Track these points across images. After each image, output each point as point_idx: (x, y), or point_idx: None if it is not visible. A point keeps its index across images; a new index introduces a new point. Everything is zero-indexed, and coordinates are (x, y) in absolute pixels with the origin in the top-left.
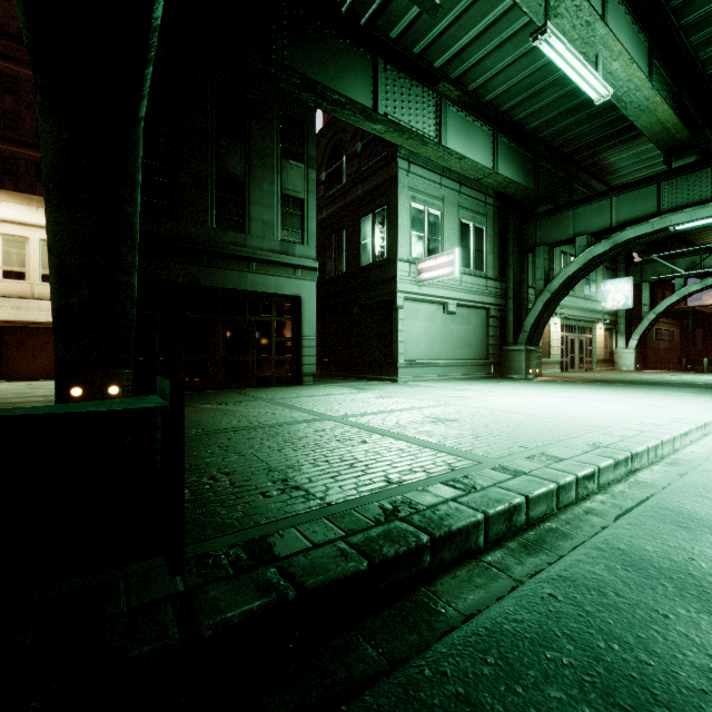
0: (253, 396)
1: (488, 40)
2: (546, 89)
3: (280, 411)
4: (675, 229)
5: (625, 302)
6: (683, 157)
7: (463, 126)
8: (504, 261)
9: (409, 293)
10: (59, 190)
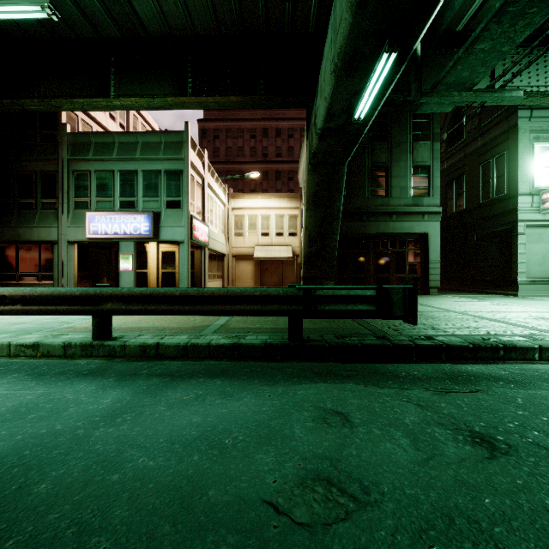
0: None
1: None
2: None
3: (419, 306)
4: None
5: None
6: None
7: None
8: None
9: (531, 220)
10: (312, 202)
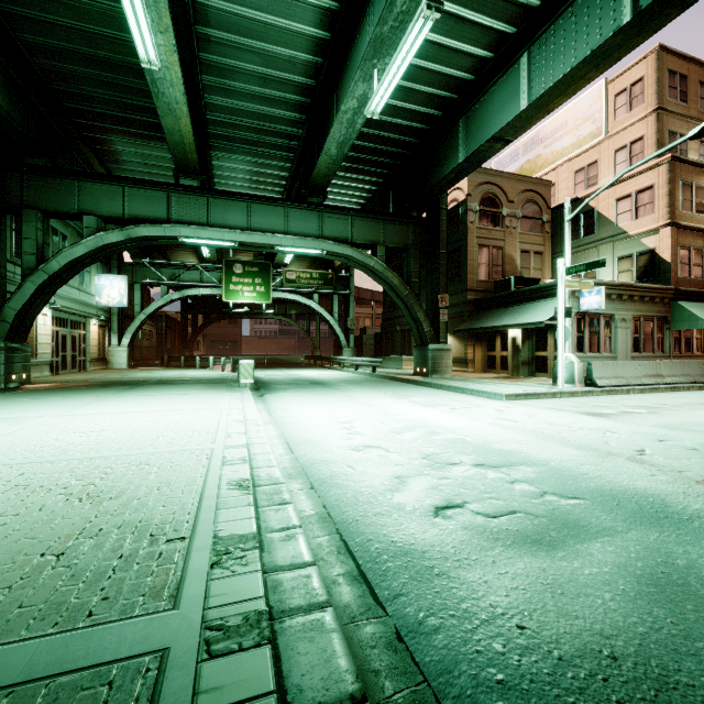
0: None
1: None
2: (56, 1)
3: None
4: (182, 241)
5: (121, 299)
6: (189, 178)
7: None
8: None
9: None
10: None
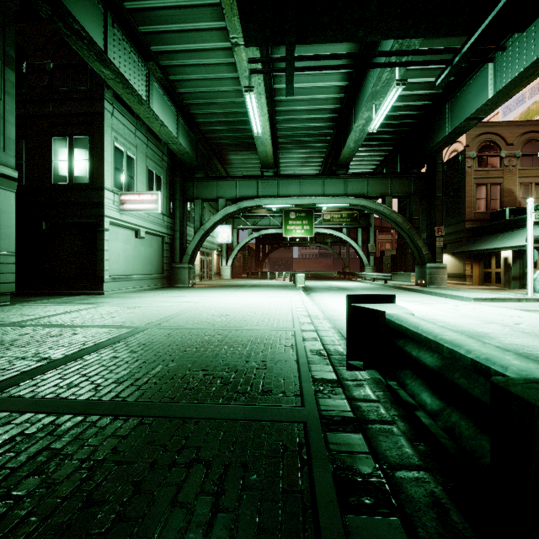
0: None
1: (193, 57)
2: (214, 104)
3: (74, 330)
4: (264, 206)
5: (228, 239)
6: (268, 171)
7: (161, 100)
8: (172, 204)
9: (114, 218)
10: None
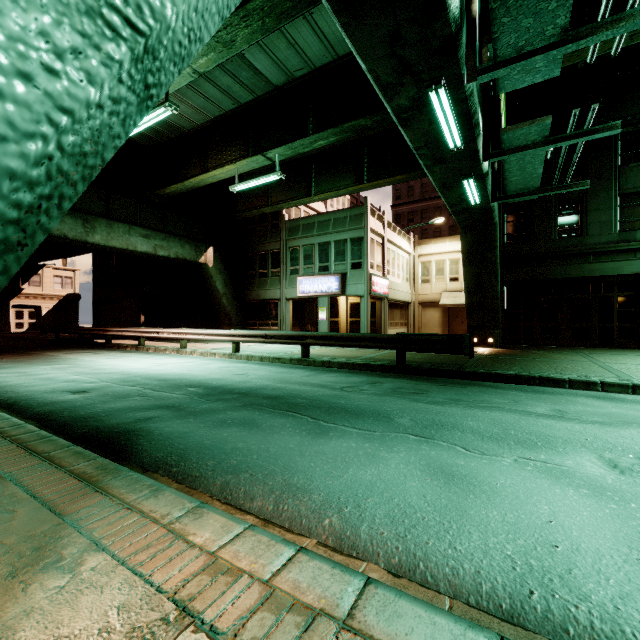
0: (575, 351)
1: None
2: None
3: (573, 357)
4: None
5: None
6: None
7: None
8: None
9: None
10: (467, 259)
